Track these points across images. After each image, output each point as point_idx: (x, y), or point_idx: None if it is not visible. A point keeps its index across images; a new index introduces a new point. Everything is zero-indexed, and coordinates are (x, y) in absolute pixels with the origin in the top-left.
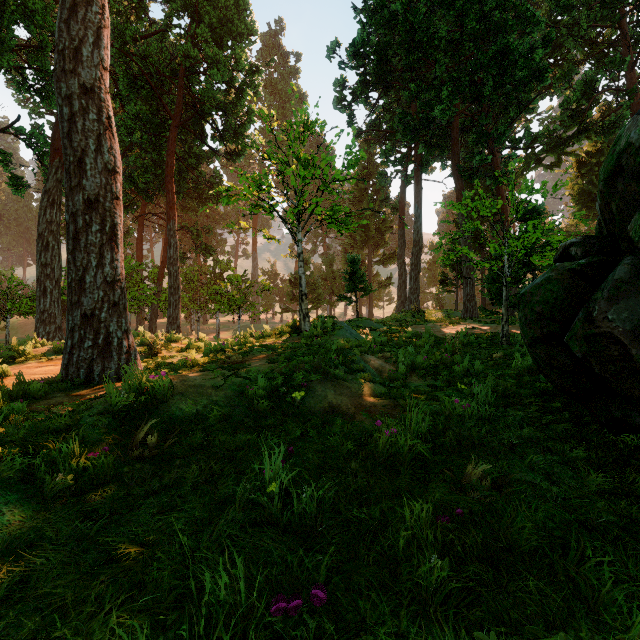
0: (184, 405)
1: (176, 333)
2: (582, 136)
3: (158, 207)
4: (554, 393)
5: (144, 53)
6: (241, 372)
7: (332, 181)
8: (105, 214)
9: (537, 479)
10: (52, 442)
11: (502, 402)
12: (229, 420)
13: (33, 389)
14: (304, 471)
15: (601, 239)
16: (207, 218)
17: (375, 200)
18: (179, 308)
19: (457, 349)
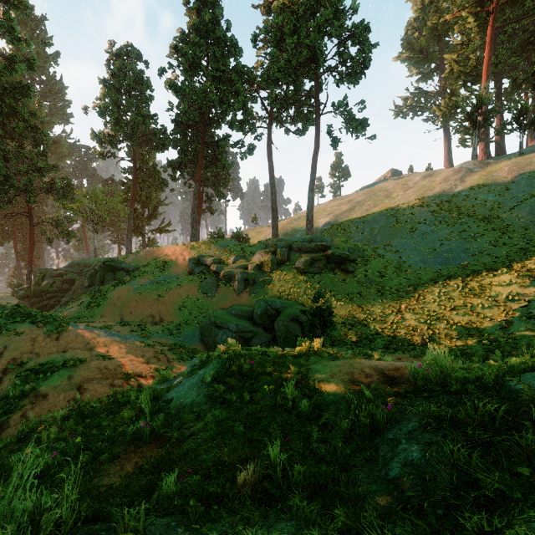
0: None
1: None
2: None
3: None
4: None
5: None
6: None
7: None
8: None
9: None
10: None
11: None
12: None
13: None
14: None
15: None
16: None
17: None
18: None
19: None
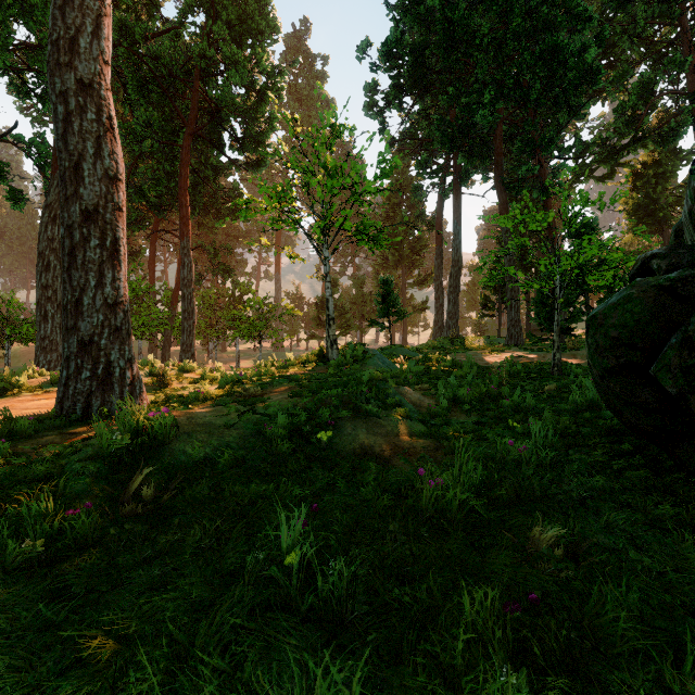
0: (190, 448)
1: (190, 362)
2: (638, 145)
3: (173, 224)
4: (622, 432)
5: (155, 53)
6: (259, 407)
7: (363, 192)
8: (105, 227)
9: (619, 544)
10: (25, 495)
11: (562, 443)
12: (243, 465)
13: (21, 427)
14: (331, 535)
15: (691, 249)
16: (226, 236)
17: (409, 216)
18: (194, 334)
19: (504, 380)
